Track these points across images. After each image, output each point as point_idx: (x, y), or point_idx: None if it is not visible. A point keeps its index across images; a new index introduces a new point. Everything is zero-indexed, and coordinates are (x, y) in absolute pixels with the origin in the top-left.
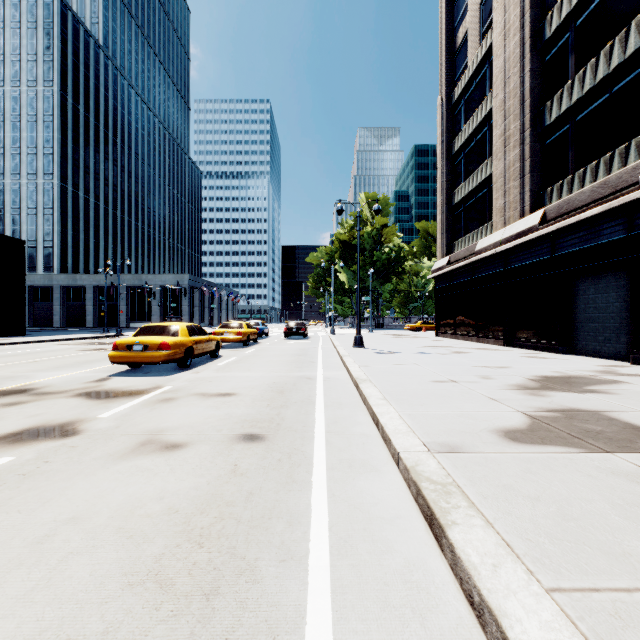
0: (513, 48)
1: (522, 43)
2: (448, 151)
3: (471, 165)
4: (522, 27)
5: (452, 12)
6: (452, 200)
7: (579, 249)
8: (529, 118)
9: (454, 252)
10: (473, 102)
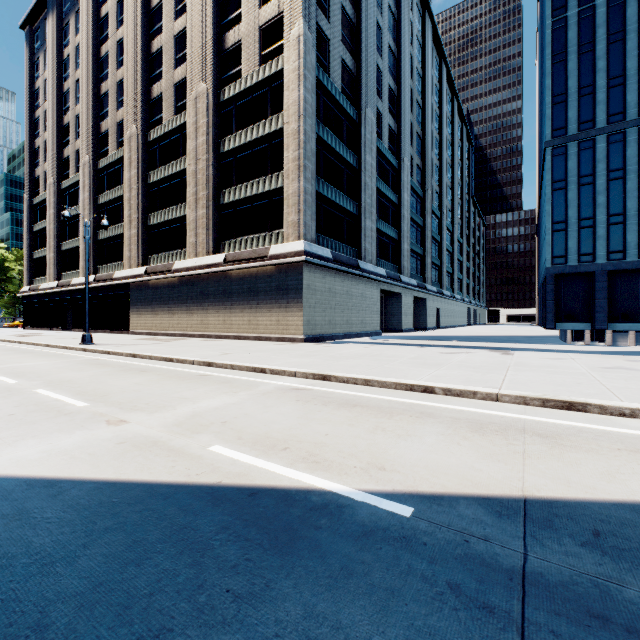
0: (52, 213)
1: (55, 215)
2: (31, 228)
3: (42, 244)
4: (55, 208)
5: (34, 154)
6: (33, 256)
7: (64, 298)
8: (57, 245)
9: (34, 284)
10: (43, 213)
